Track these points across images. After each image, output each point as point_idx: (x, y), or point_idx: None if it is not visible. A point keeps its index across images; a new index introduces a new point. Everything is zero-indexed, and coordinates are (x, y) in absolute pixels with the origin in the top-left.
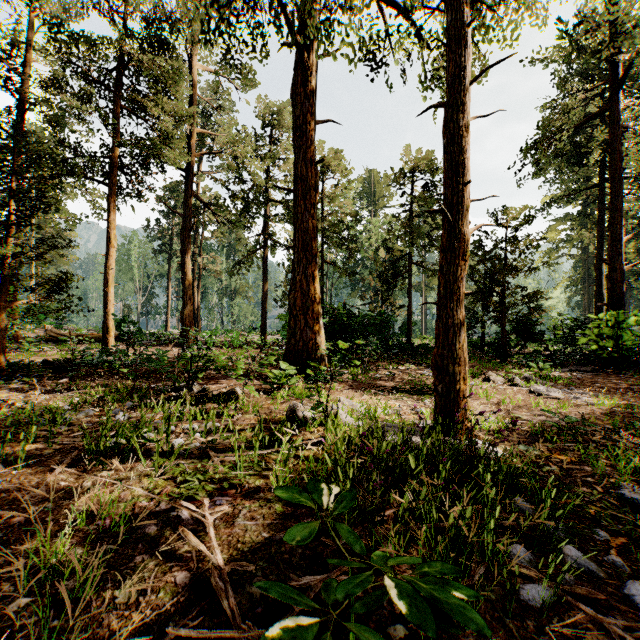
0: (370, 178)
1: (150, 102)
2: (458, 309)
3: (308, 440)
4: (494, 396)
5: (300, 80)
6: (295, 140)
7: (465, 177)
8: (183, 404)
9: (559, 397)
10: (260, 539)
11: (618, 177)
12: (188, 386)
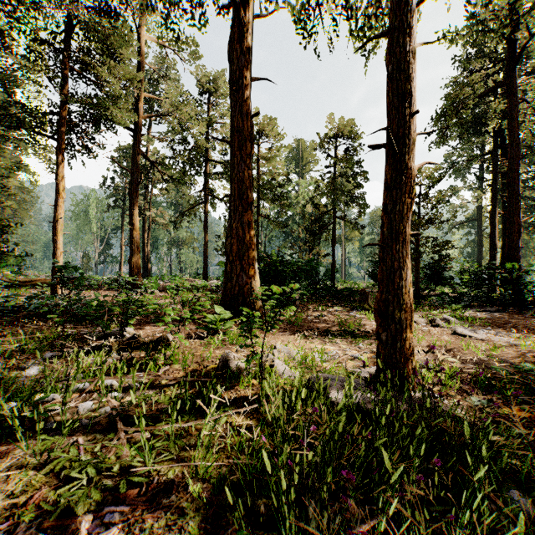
0: (298, 146)
1: (96, 62)
2: (404, 251)
3: (241, 398)
4: (425, 339)
5: (236, 36)
6: (231, 94)
7: (412, 107)
8: (109, 353)
9: (482, 338)
10: None
11: (516, 141)
12: (120, 332)
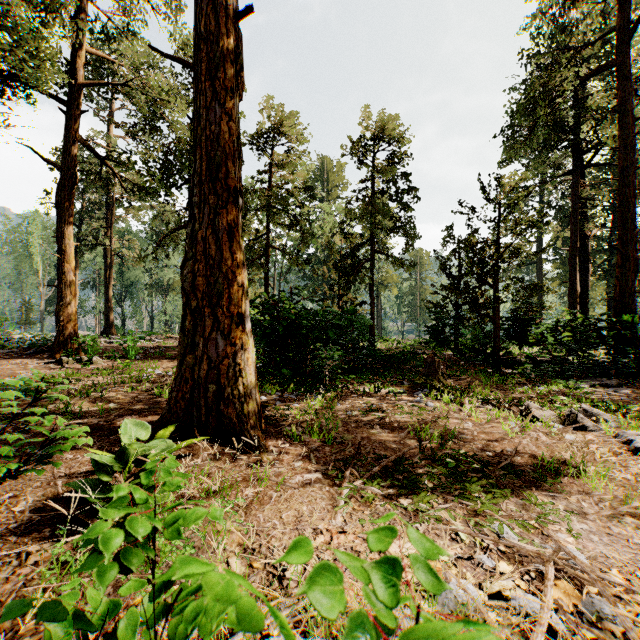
0: (323, 165)
1: None
2: None
3: None
4: None
5: None
6: None
7: None
8: None
9: None
10: None
11: (631, 143)
12: None
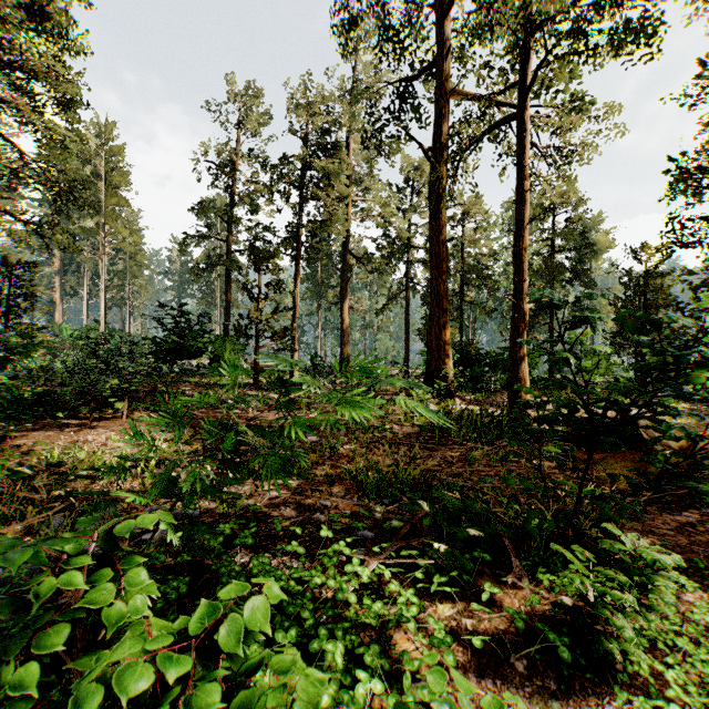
0: None
1: (323, 194)
2: (520, 351)
3: None
4: None
5: (435, 183)
6: (431, 225)
7: (524, 277)
8: None
9: None
10: (412, 431)
11: None
12: None
